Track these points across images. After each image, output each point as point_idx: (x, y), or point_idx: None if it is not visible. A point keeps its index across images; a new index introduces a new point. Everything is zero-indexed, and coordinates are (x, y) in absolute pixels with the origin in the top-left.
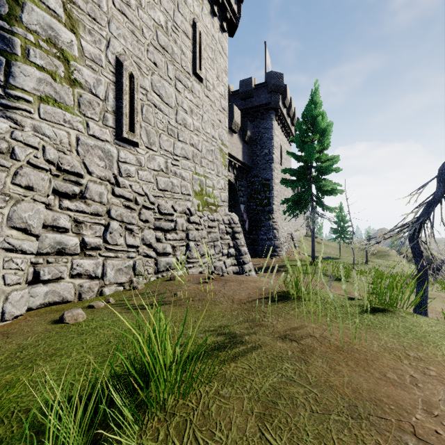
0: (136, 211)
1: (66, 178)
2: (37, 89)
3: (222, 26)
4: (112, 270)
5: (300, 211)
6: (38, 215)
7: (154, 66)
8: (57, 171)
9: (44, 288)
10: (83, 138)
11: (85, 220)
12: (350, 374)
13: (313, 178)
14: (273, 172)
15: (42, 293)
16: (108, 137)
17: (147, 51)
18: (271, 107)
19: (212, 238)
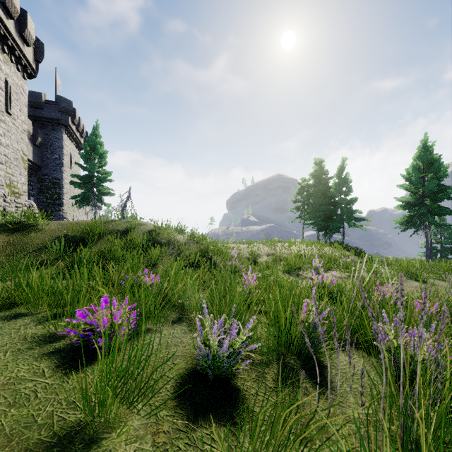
0: None
1: None
2: None
3: (23, 76)
4: None
5: (85, 204)
6: None
7: None
8: None
9: None
10: None
11: None
12: None
13: (95, 183)
14: (63, 174)
15: None
16: None
17: None
18: (62, 123)
19: (19, 214)
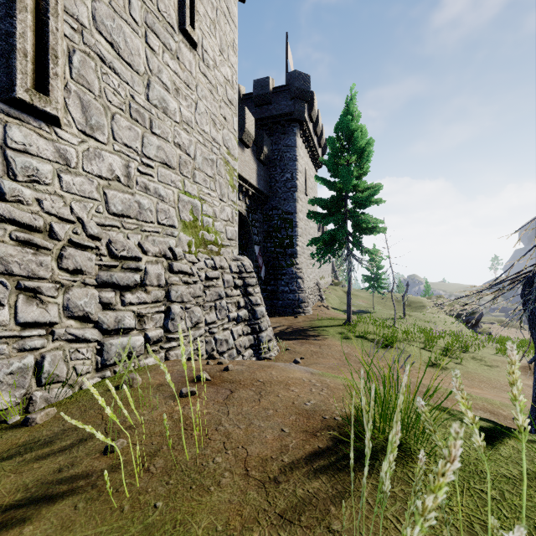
0: (51, 252)
1: None
2: None
3: None
4: None
5: (332, 254)
6: None
7: None
8: None
9: None
10: None
11: None
12: None
13: (349, 211)
14: (297, 204)
15: None
16: None
17: None
18: (294, 118)
19: (212, 296)
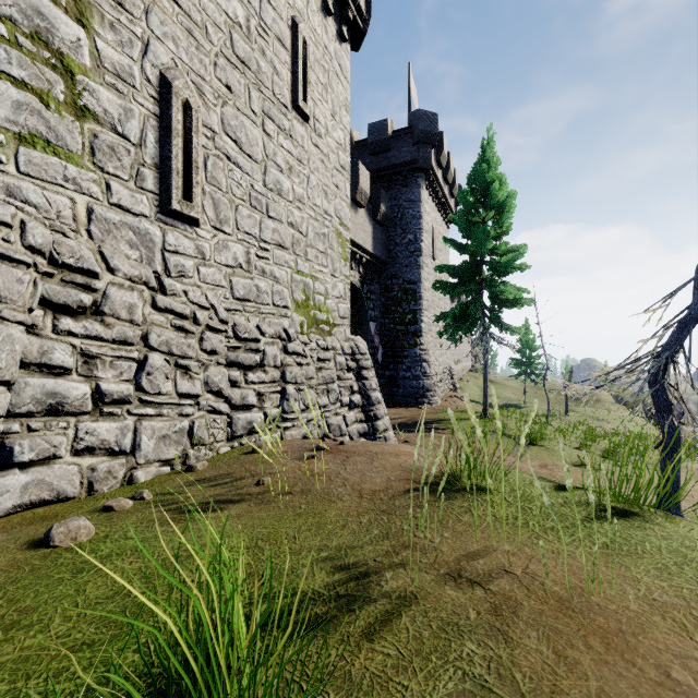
0: (195, 336)
1: (67, 279)
2: (13, 120)
3: (340, 33)
4: (152, 438)
5: (464, 332)
6: (10, 346)
7: (227, 91)
8: (50, 266)
9: (21, 478)
10: (100, 209)
11: (103, 353)
12: (597, 671)
13: (485, 280)
14: (422, 271)
15: (16, 487)
16: (145, 208)
17: (215, 65)
18: (418, 167)
19: (324, 379)
